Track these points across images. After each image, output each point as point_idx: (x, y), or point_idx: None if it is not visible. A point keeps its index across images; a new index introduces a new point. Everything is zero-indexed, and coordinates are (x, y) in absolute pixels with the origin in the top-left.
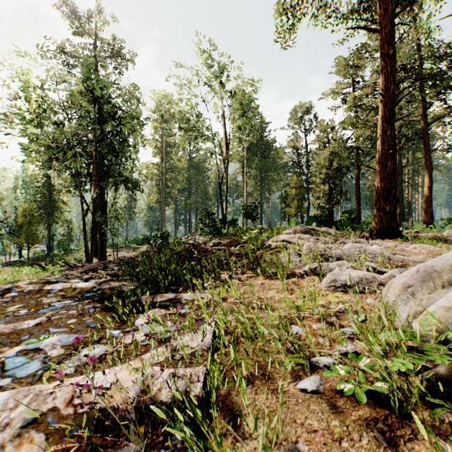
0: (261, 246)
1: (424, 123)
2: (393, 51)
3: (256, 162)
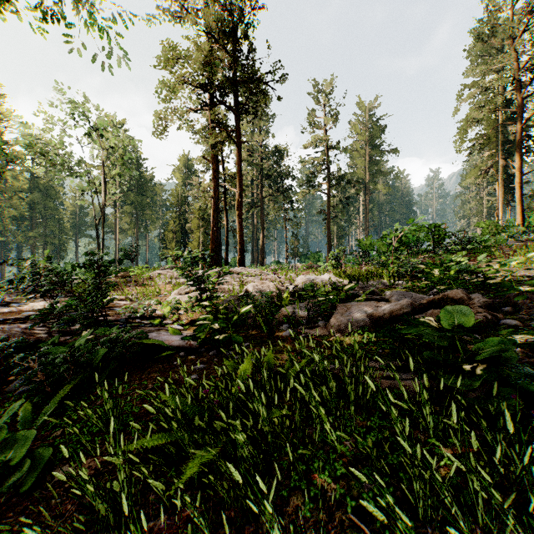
0: (145, 276)
1: (260, 197)
2: (217, 176)
3: (132, 198)
